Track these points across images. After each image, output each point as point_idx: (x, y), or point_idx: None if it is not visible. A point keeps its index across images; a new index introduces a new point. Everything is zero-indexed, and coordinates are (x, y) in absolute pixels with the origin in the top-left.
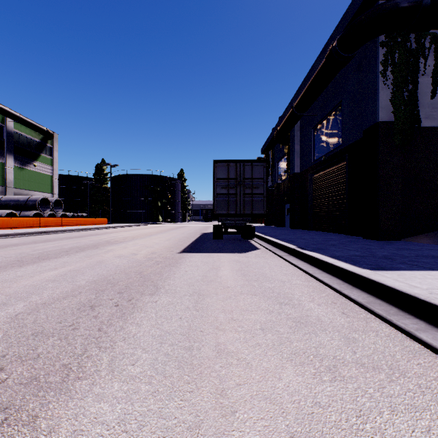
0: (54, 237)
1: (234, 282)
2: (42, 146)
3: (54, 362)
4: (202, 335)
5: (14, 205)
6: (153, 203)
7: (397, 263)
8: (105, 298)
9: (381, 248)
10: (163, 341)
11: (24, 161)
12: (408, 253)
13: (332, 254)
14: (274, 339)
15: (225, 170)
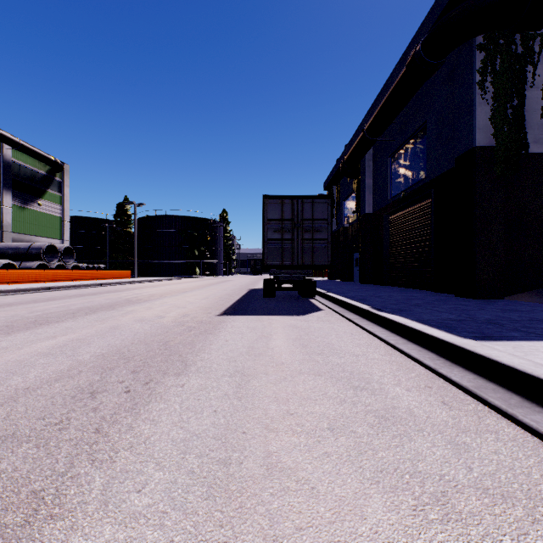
0: (61, 294)
1: (290, 356)
2: (49, 180)
3: (20, 487)
4: (245, 439)
5: (13, 254)
6: (189, 252)
7: (507, 330)
8: (112, 380)
9: (481, 309)
10: (188, 450)
11: (26, 199)
12: (517, 316)
13: (418, 317)
14: (349, 445)
15: (278, 208)
